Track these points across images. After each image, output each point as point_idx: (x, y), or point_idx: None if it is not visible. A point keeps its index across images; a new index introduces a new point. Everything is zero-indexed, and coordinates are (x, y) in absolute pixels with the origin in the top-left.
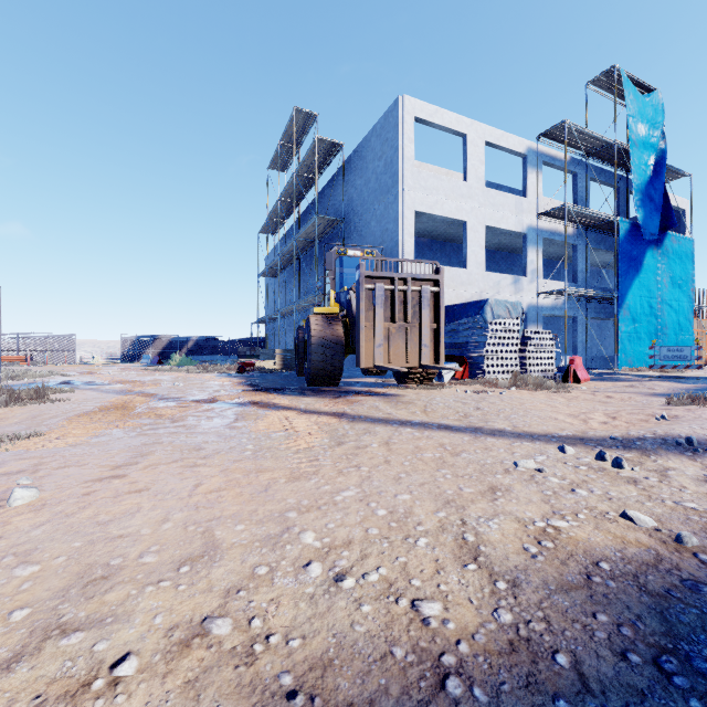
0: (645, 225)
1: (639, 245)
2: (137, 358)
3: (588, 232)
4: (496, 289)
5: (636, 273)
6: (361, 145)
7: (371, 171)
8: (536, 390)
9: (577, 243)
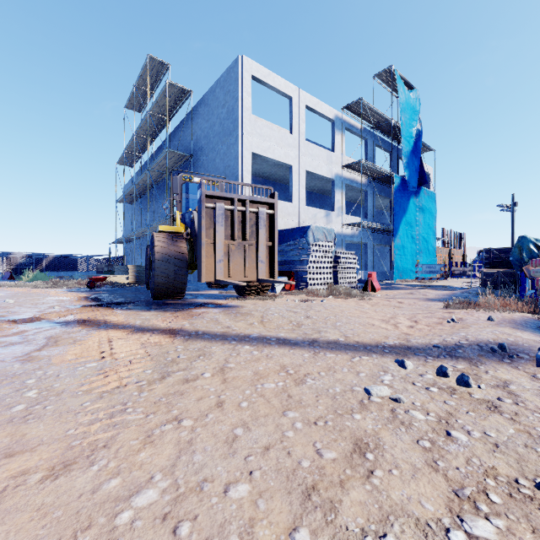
0: (410, 181)
1: (406, 194)
2: None
3: (374, 183)
4: (314, 220)
5: (404, 213)
6: (208, 94)
7: (216, 117)
8: (347, 298)
9: (367, 190)
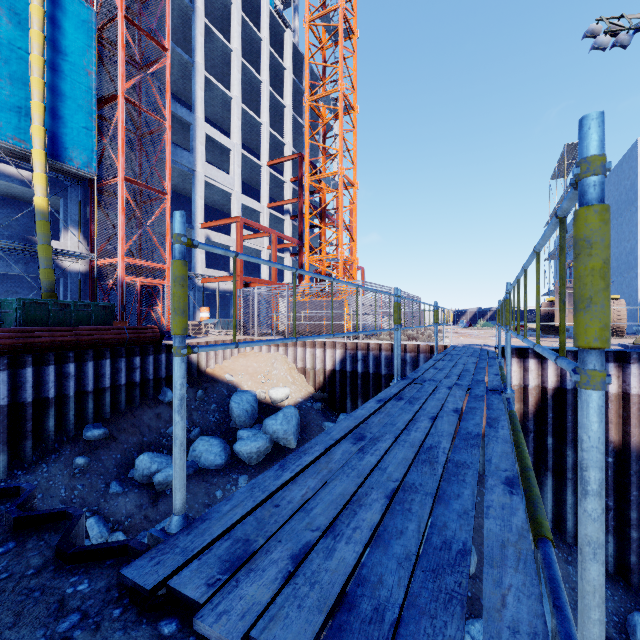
0: None
1: None
2: (455, 323)
3: None
4: None
5: None
6: (617, 166)
7: (622, 187)
8: None
9: None
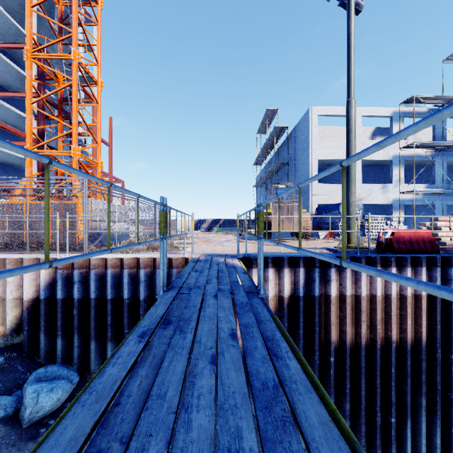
0: None
1: None
2: (199, 229)
3: (445, 151)
4: (369, 193)
5: None
6: (296, 126)
7: (300, 140)
8: None
9: (435, 160)
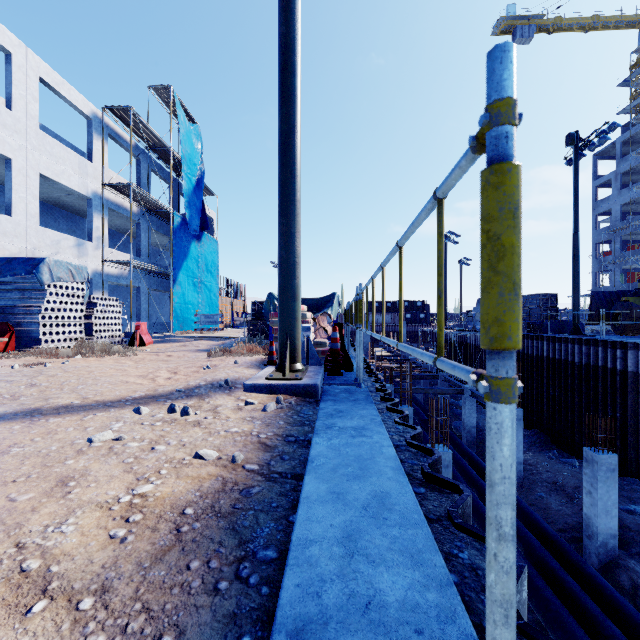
0: (191, 223)
1: (187, 237)
2: None
3: (150, 215)
4: (55, 249)
5: (186, 258)
6: None
7: None
8: (104, 356)
9: (141, 222)
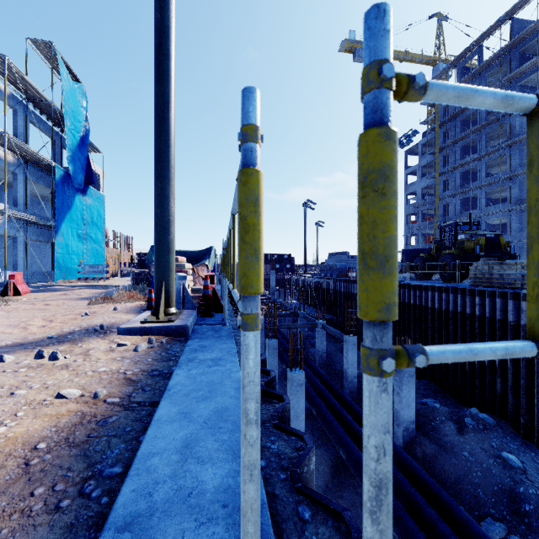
0: (75, 177)
1: (71, 190)
2: None
3: (29, 166)
4: None
5: (69, 210)
6: None
7: None
8: None
9: (18, 172)
